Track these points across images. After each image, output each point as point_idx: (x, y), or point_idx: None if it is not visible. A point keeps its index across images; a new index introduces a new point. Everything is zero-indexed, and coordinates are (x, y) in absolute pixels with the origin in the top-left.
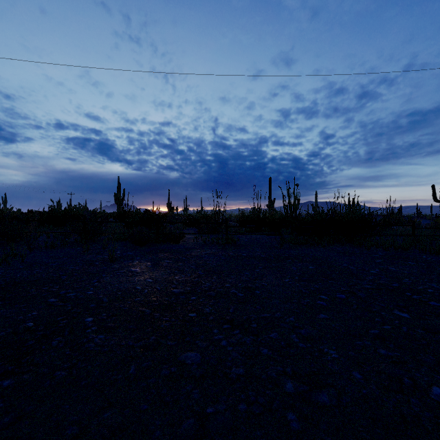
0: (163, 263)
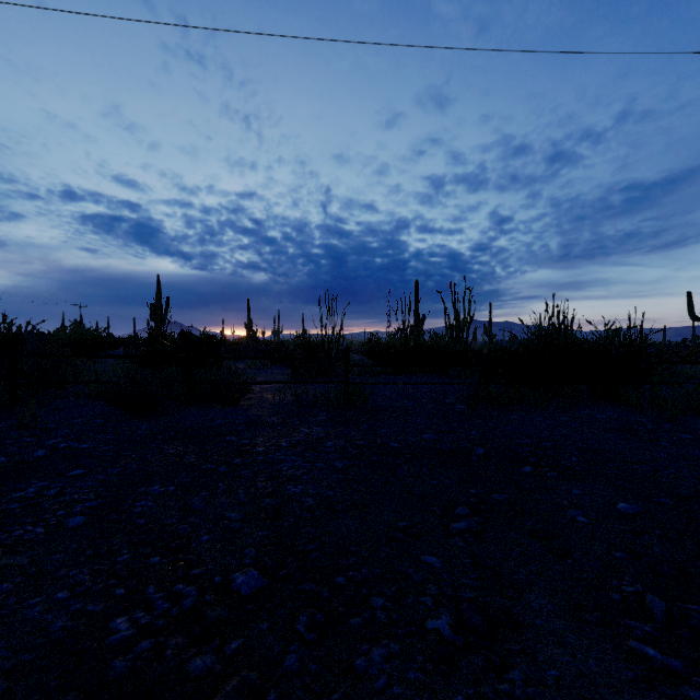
0: (138, 501)
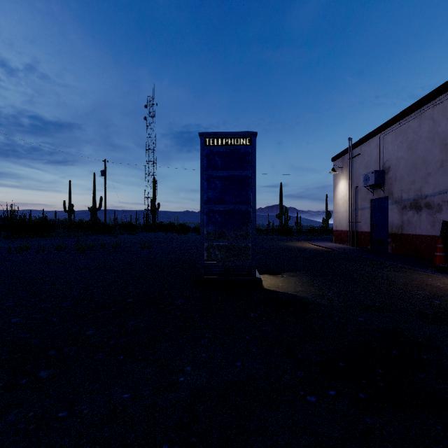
0: None
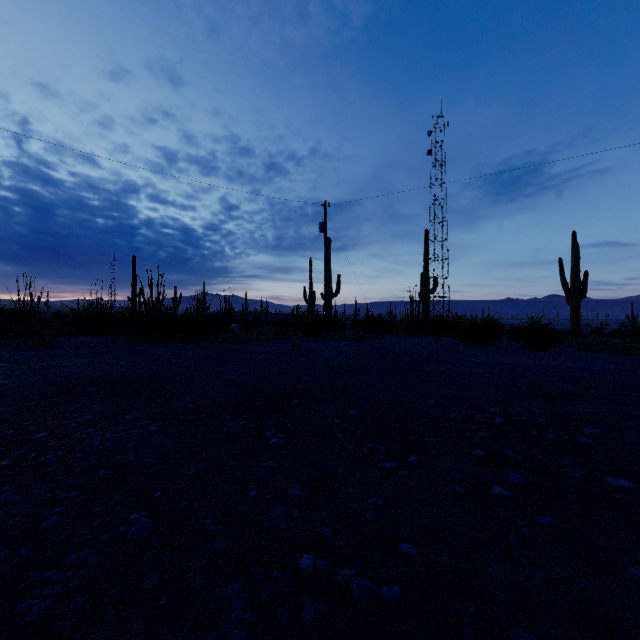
0: None
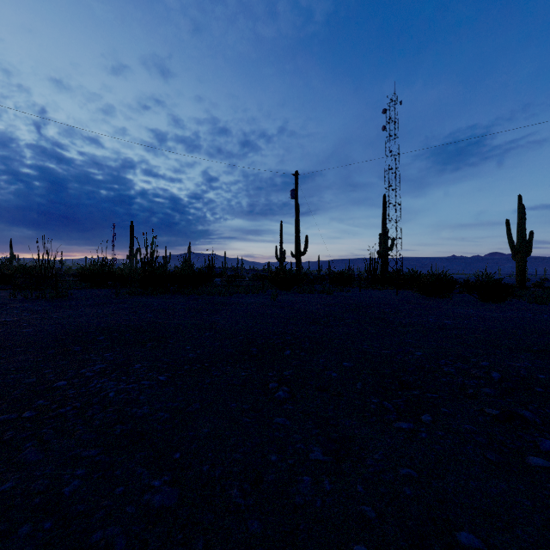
0: None
